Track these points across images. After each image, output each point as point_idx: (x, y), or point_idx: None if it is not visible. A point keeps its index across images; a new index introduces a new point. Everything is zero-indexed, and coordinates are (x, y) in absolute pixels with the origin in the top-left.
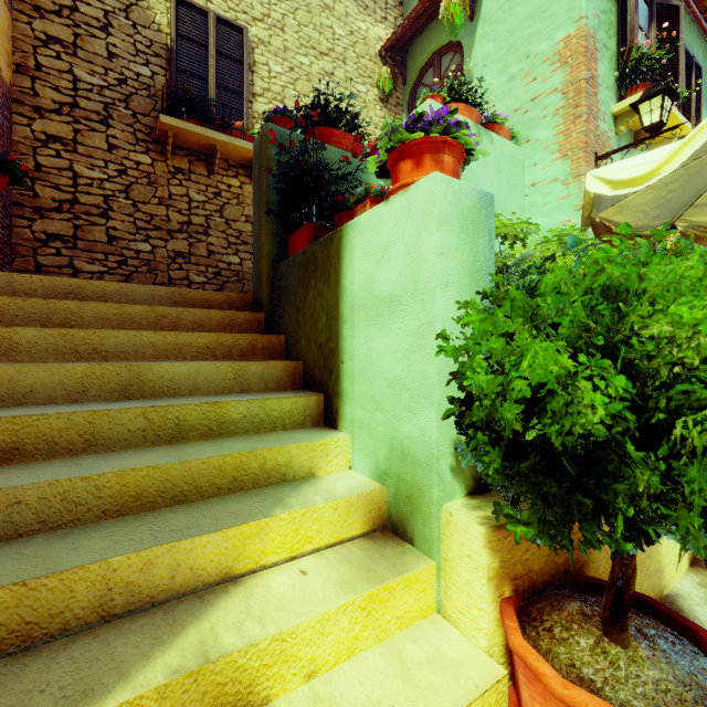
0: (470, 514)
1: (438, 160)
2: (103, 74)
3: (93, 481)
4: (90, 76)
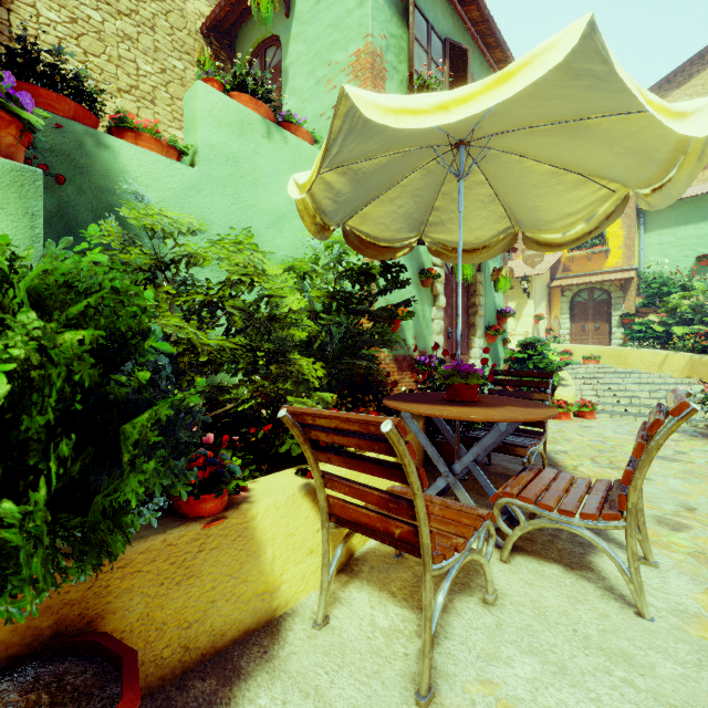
0: None
1: None
2: None
3: None
4: None
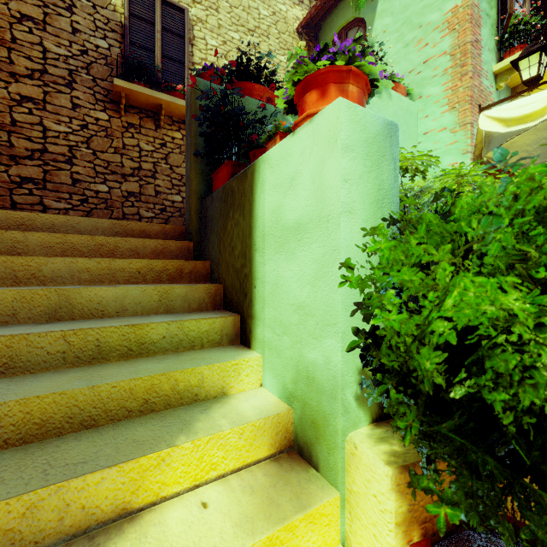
0: (375, 448)
1: (342, 90)
2: (68, 46)
3: None
4: (57, 48)
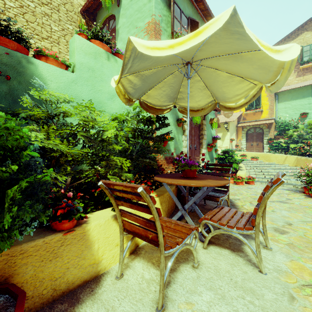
0: None
1: None
2: None
3: None
4: None
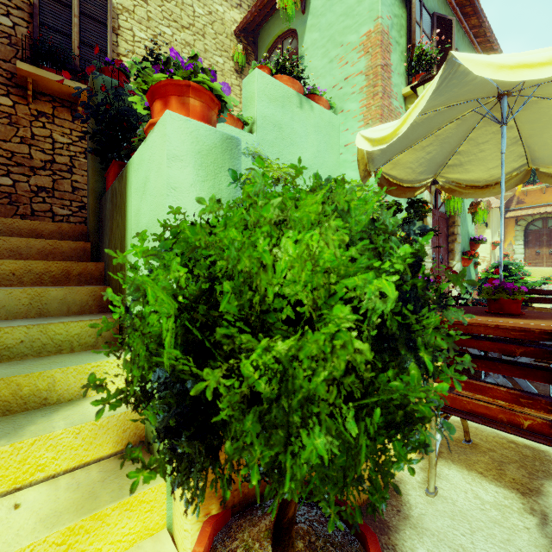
0: None
1: (183, 103)
2: None
3: None
4: None
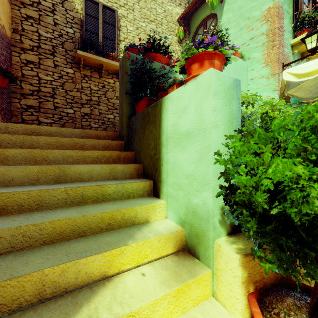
0: (230, 246)
1: (211, 63)
2: (52, 32)
3: (38, 226)
4: (46, 33)
